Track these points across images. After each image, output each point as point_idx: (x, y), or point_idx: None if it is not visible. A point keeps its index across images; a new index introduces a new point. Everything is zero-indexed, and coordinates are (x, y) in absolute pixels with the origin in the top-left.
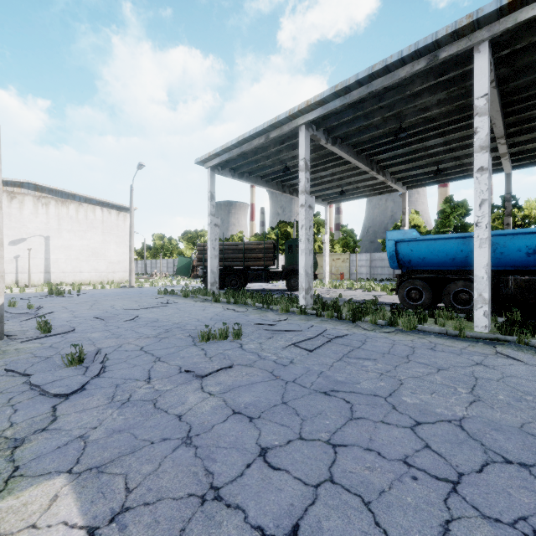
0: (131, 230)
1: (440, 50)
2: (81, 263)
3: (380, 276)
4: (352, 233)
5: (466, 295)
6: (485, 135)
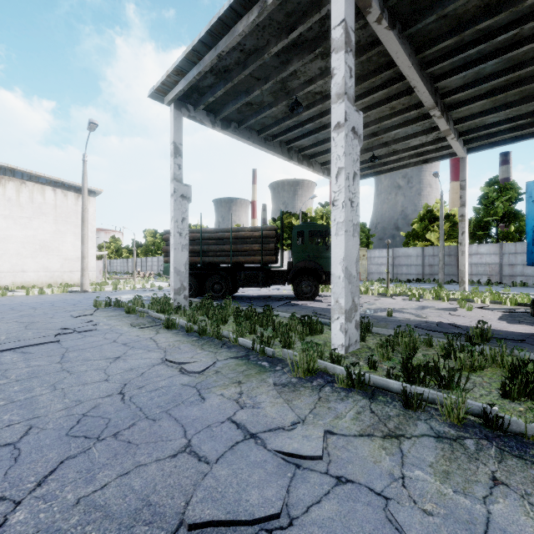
0: (83, 215)
1: None
2: (24, 259)
3: (405, 277)
4: (364, 227)
5: None
6: None
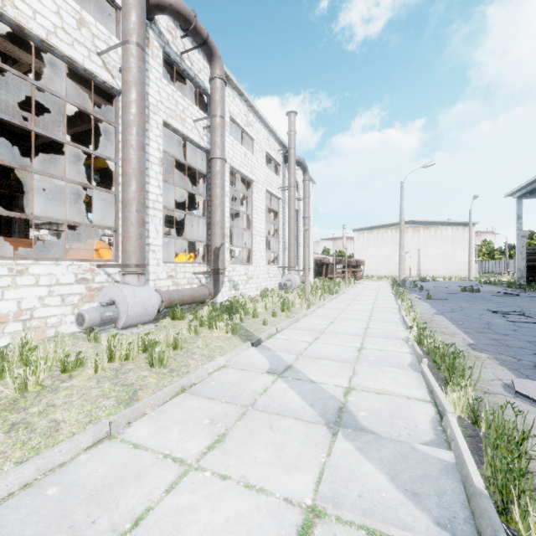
0: (469, 241)
1: None
2: (438, 264)
3: None
4: None
5: None
6: None
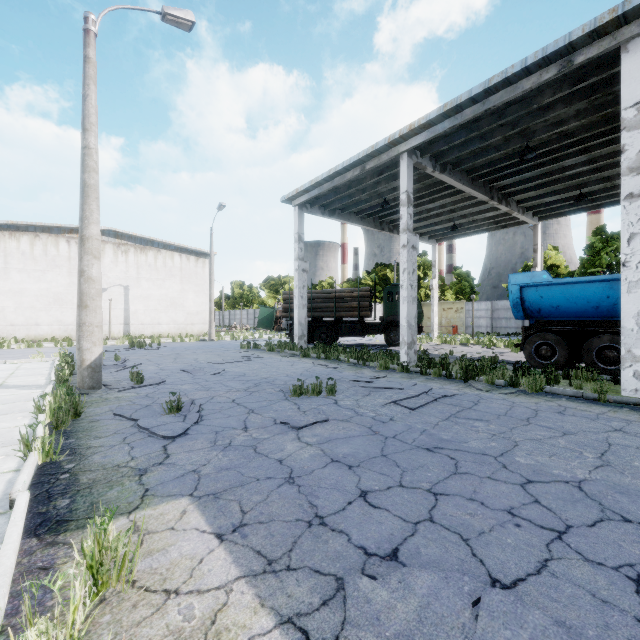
0: (210, 278)
1: (575, 54)
2: (160, 314)
3: (505, 330)
4: (468, 276)
5: (613, 352)
6: (635, 153)
